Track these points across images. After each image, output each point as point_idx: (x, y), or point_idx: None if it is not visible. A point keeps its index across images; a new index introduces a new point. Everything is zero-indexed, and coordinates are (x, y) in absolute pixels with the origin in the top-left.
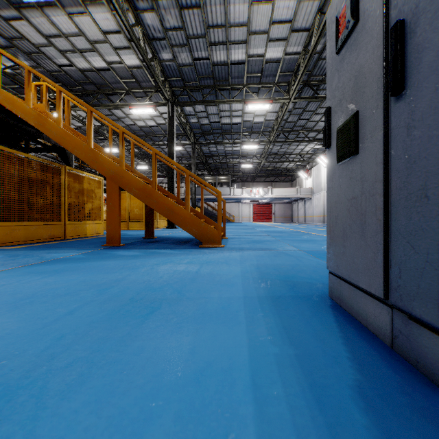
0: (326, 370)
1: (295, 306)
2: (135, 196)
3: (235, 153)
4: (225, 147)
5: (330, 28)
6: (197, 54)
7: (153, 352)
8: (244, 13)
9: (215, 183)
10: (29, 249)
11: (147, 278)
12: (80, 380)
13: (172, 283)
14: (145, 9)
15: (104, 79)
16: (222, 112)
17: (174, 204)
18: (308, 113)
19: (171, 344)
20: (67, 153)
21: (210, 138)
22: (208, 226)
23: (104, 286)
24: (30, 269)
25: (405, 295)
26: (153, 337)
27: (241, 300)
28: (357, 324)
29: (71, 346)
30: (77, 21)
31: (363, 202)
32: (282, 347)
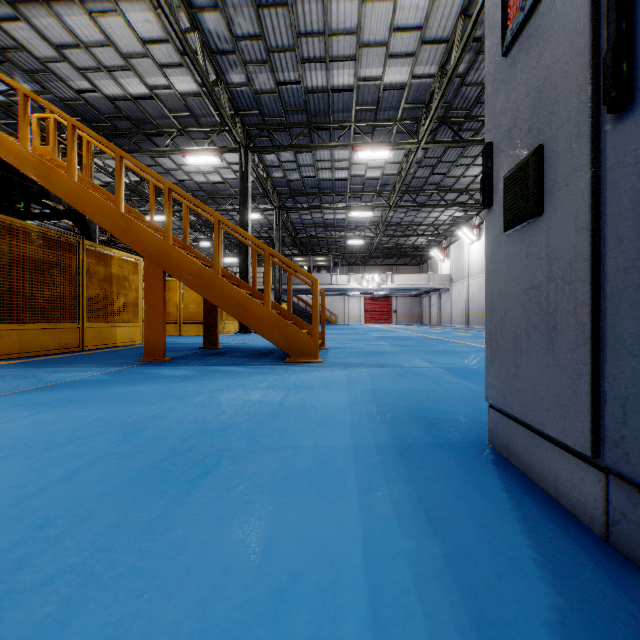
0: (500, 586)
1: (437, 462)
2: (188, 285)
3: (339, 224)
4: (324, 214)
5: (492, 16)
6: (283, 76)
7: (200, 552)
8: (352, 15)
9: (309, 267)
10: (24, 366)
11: (201, 414)
12: (63, 613)
13: (240, 422)
14: (204, 8)
15: (144, 112)
16: (320, 163)
17: (247, 297)
18: (445, 165)
19: (231, 536)
20: (88, 222)
21: (302, 200)
22: (299, 331)
23: (132, 427)
24: (19, 398)
25: (635, 455)
26: (202, 521)
27: (350, 450)
28: (540, 493)
29: (59, 540)
30: (103, 24)
31: (552, 293)
32: (420, 540)
